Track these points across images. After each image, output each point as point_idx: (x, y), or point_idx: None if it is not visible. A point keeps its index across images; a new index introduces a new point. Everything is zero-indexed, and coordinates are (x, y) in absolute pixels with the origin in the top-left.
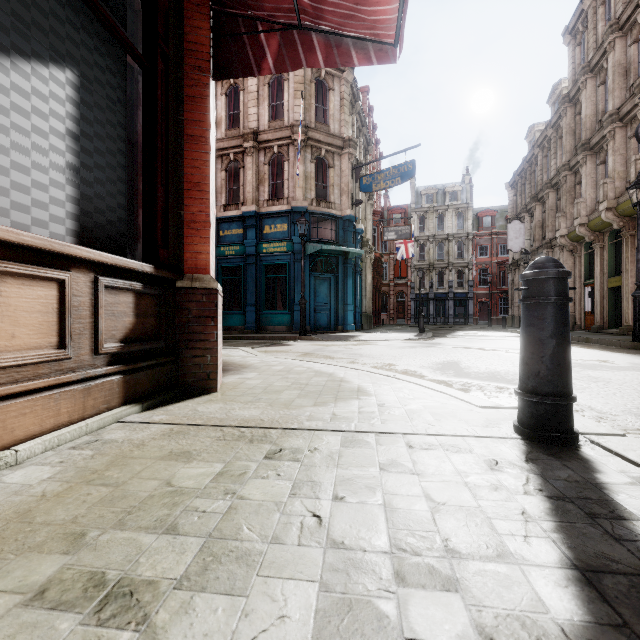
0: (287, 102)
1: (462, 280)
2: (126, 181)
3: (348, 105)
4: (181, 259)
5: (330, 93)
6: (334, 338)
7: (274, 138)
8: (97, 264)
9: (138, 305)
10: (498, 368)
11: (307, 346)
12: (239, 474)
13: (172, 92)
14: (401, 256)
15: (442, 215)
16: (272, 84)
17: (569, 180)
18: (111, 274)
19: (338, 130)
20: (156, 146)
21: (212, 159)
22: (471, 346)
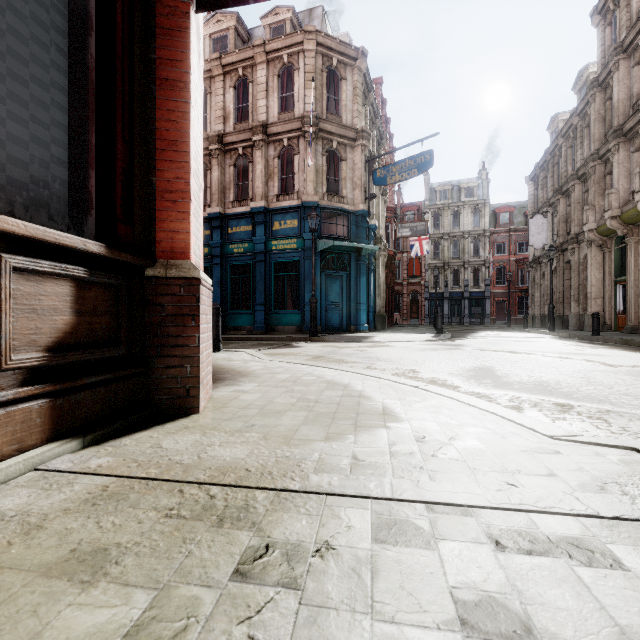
0: (297, 93)
1: (478, 279)
2: (67, 128)
3: (361, 95)
4: (153, 240)
5: (342, 82)
6: (347, 339)
7: (284, 130)
8: (0, 235)
9: (81, 298)
10: (544, 377)
11: (318, 348)
12: (171, 635)
13: (139, 20)
14: (415, 254)
15: (457, 212)
16: (282, 75)
17: (598, 170)
18: (29, 252)
19: (350, 121)
20: (114, 86)
21: (196, 114)
22: (499, 348)
